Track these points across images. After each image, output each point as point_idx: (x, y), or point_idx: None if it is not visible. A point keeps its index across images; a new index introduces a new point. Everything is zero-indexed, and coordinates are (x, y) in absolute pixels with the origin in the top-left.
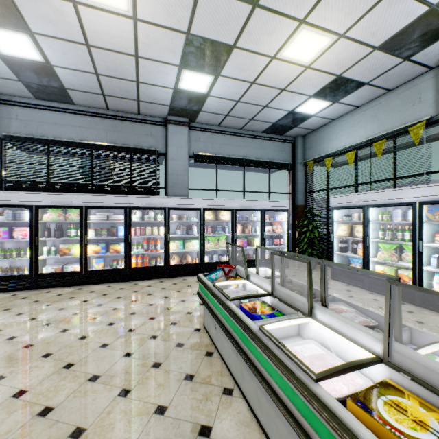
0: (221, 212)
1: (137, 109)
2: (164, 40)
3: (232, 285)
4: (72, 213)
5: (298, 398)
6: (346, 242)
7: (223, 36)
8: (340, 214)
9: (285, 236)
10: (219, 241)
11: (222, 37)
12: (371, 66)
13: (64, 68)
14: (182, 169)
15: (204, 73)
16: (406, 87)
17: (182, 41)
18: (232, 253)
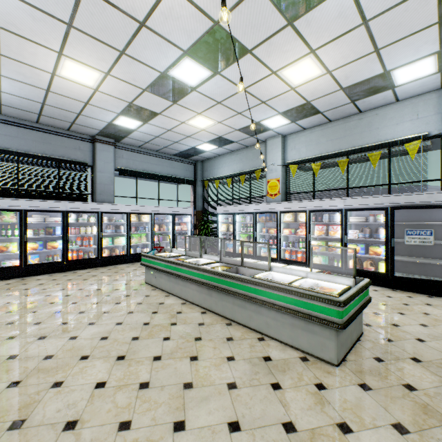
0: (143, 216)
1: (68, 127)
2: (112, 102)
3: (164, 255)
4: (6, 215)
5: (196, 273)
6: (225, 235)
7: (154, 109)
8: (223, 217)
9: (189, 233)
10: (141, 237)
11: (153, 109)
12: (236, 136)
13: (12, 95)
14: (109, 180)
15: (136, 120)
16: (255, 147)
17: (126, 105)
18: (152, 246)
